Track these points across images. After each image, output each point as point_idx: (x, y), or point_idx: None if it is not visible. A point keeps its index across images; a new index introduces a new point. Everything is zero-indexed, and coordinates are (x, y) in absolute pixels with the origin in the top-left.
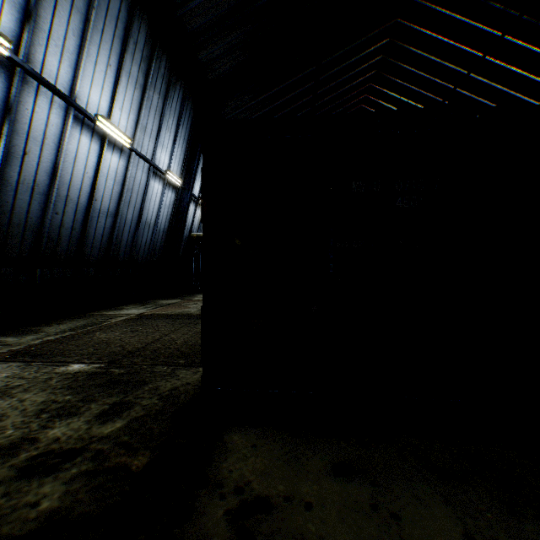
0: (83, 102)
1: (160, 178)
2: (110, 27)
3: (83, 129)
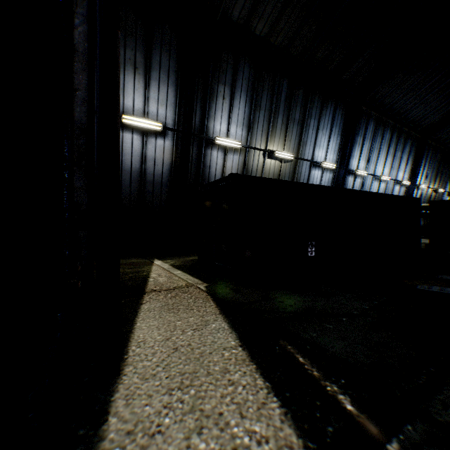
0: (376, 172)
1: (398, 184)
2: (384, 145)
3: (375, 180)
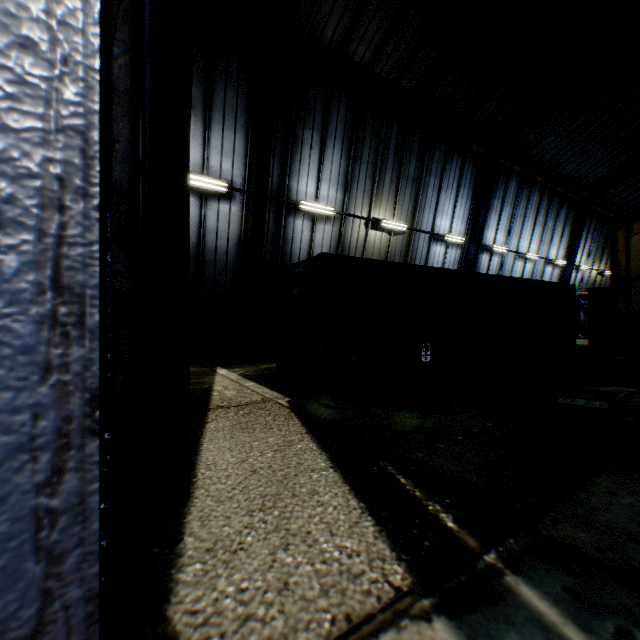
0: (519, 248)
1: (550, 264)
2: (531, 211)
3: (518, 259)
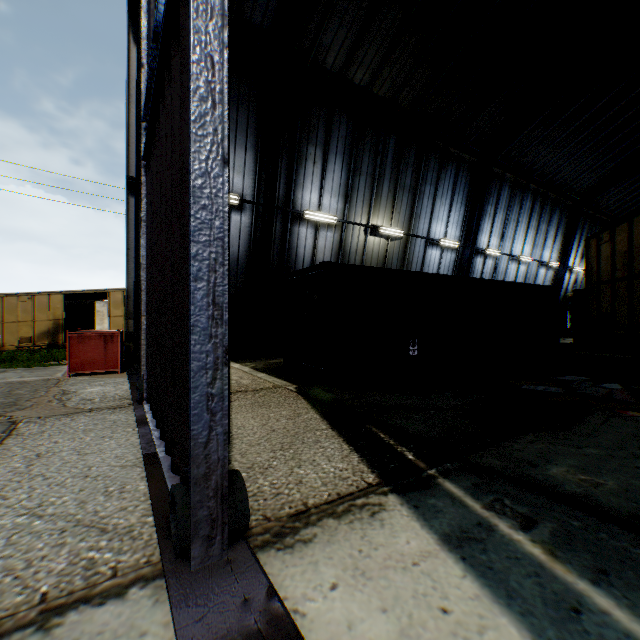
0: (513, 251)
1: (543, 266)
2: (524, 215)
3: (512, 262)
